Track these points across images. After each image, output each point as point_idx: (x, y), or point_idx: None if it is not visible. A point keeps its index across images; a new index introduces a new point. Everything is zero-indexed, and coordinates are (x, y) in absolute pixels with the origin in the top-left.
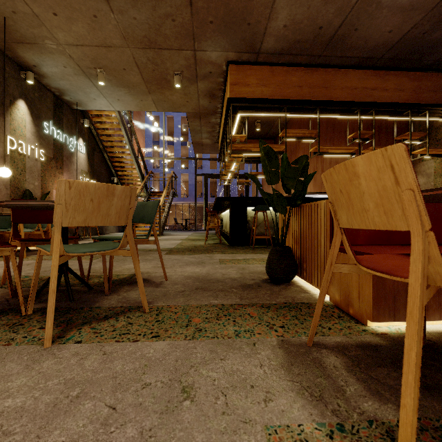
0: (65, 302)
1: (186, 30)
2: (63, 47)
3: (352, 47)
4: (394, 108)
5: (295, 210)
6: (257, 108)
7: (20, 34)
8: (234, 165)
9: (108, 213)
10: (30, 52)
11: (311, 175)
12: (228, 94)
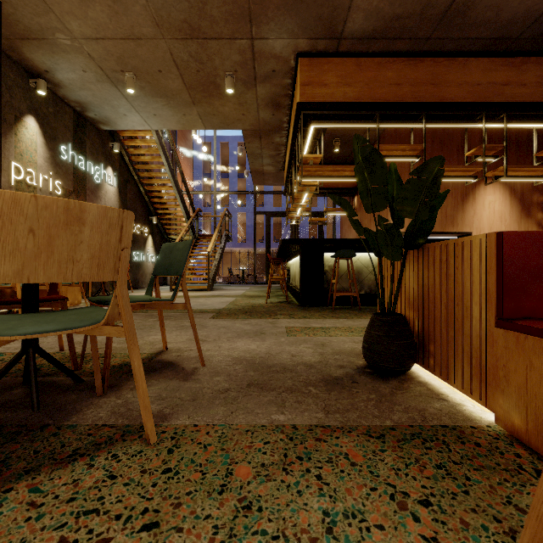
0: (25, 410)
1: (239, 8)
2: (80, 42)
3: (476, 22)
4: (535, 111)
5: (410, 254)
6: (338, 116)
7: (23, 27)
8: (305, 197)
9: (73, 257)
10: (39, 51)
11: (441, 195)
12: (297, 99)
